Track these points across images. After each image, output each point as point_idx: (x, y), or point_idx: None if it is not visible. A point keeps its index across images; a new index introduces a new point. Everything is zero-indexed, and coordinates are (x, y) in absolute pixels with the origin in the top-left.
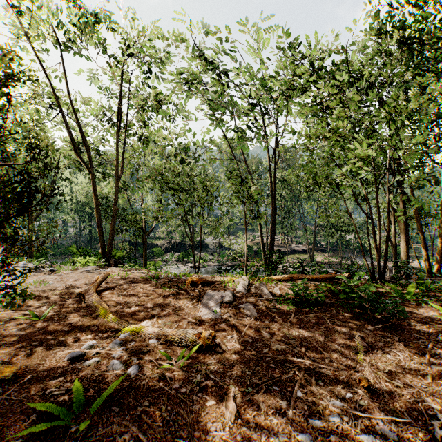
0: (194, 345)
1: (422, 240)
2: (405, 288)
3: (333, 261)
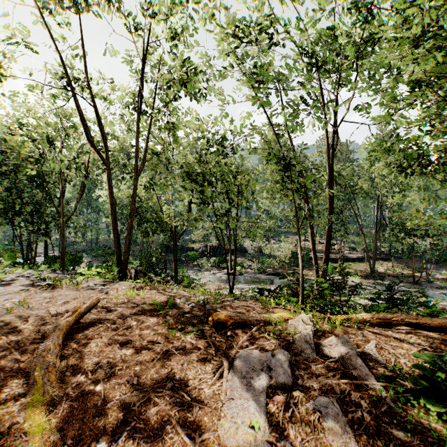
0: None
1: None
2: None
3: (400, 272)
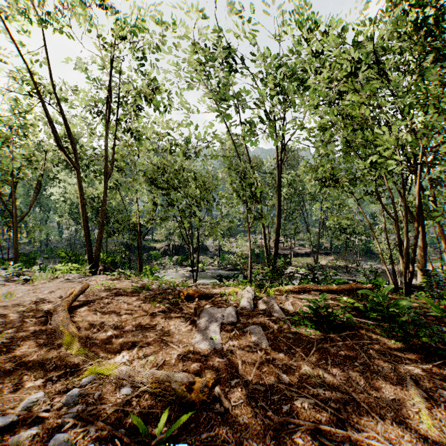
0: (182, 402)
1: (443, 244)
2: (438, 301)
3: (338, 264)
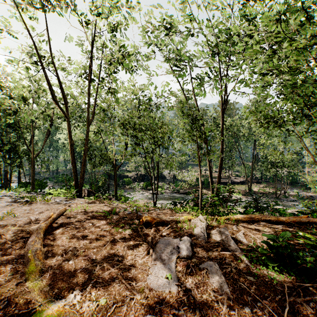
0: None
1: None
2: None
3: (268, 191)
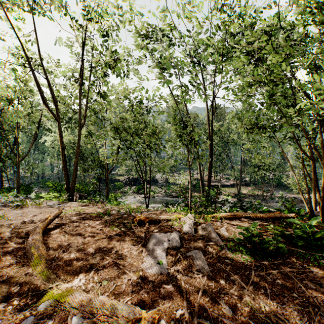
0: None
1: None
2: None
3: (256, 193)
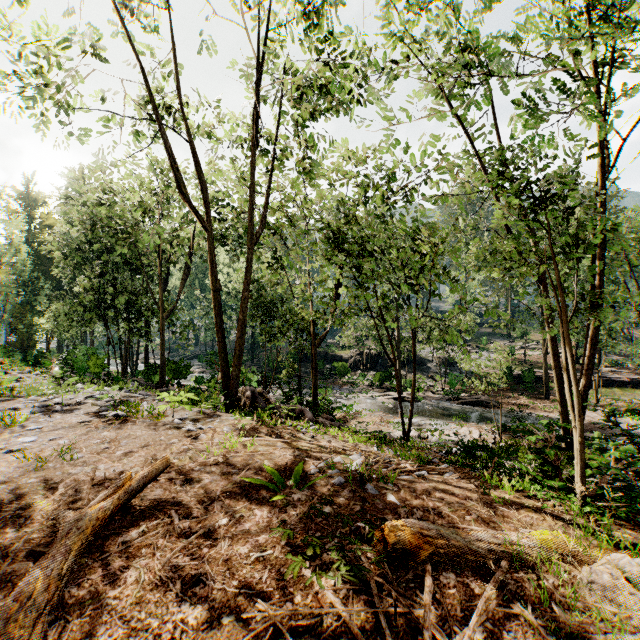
0: None
1: None
2: None
3: None
